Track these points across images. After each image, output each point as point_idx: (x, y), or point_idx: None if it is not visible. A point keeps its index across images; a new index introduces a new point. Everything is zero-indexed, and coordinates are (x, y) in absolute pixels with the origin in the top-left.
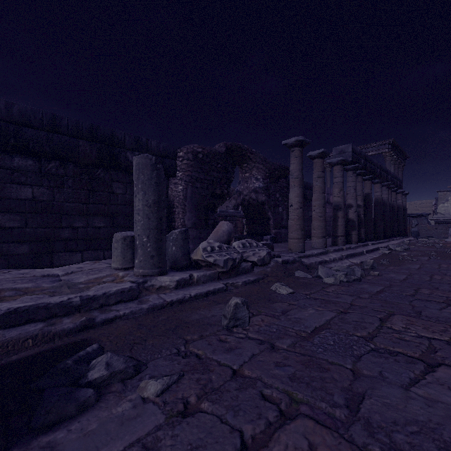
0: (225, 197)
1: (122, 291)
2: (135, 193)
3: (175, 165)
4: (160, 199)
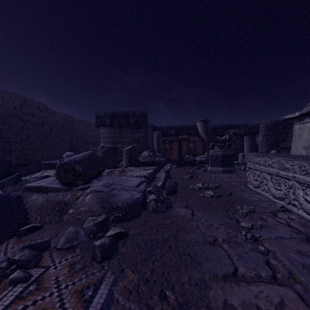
0: (284, 140)
1: (242, 162)
2: (244, 145)
3: (258, 130)
4: (250, 146)
